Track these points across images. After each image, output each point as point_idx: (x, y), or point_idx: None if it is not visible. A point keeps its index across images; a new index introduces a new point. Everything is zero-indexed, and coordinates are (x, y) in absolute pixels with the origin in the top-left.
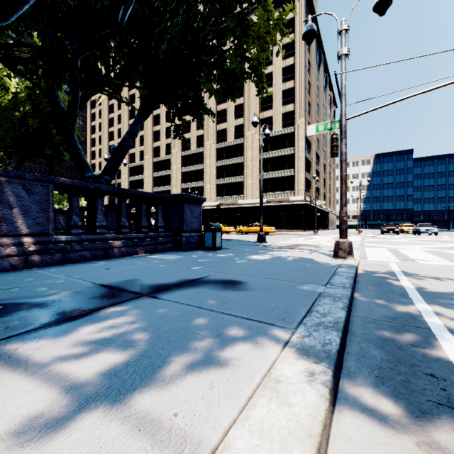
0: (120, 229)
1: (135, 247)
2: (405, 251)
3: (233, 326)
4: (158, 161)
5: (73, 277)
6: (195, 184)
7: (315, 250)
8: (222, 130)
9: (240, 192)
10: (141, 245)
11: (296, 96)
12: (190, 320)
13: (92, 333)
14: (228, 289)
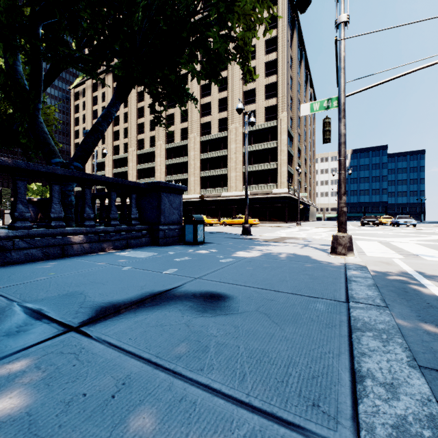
0: (84, 221)
1: (101, 242)
2: (399, 244)
3: None
4: (142, 153)
5: None
6: (179, 177)
7: (305, 244)
8: (206, 123)
9: (223, 185)
10: (109, 240)
11: (278, 90)
12: (125, 413)
13: None
14: (208, 311)
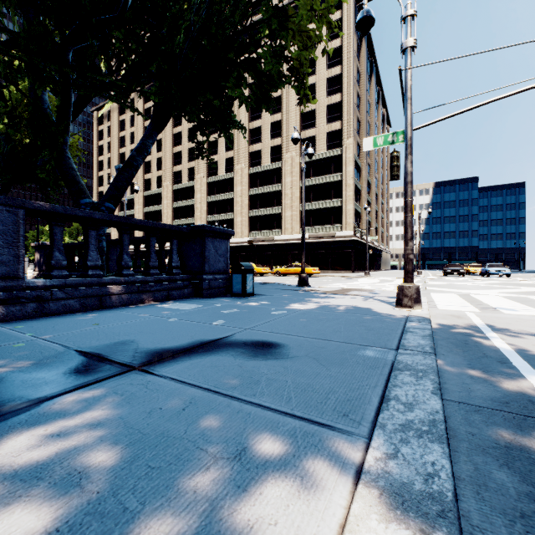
0: (122, 270)
1: (140, 293)
2: (480, 297)
3: (265, 432)
4: (179, 188)
5: (42, 338)
6: (223, 217)
7: (370, 296)
8: (256, 152)
9: (277, 226)
10: (149, 291)
11: (343, 111)
12: (195, 418)
13: (19, 451)
14: (259, 356)
